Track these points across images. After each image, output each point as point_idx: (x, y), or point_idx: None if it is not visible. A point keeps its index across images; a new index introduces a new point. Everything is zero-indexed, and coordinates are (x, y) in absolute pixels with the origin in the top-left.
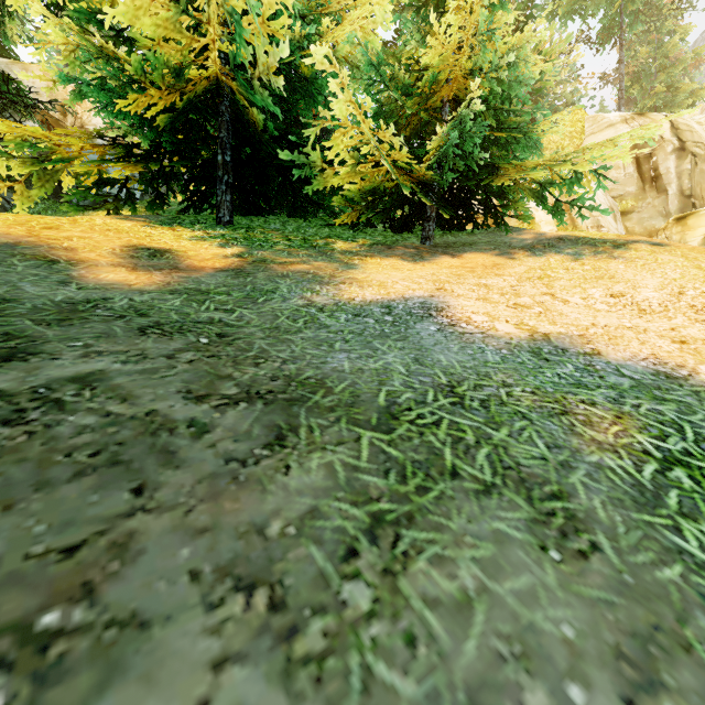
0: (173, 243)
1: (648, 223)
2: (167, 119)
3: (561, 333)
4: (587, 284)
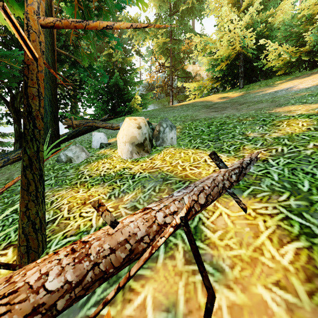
0: (227, 95)
1: None
2: (226, 67)
3: None
4: None
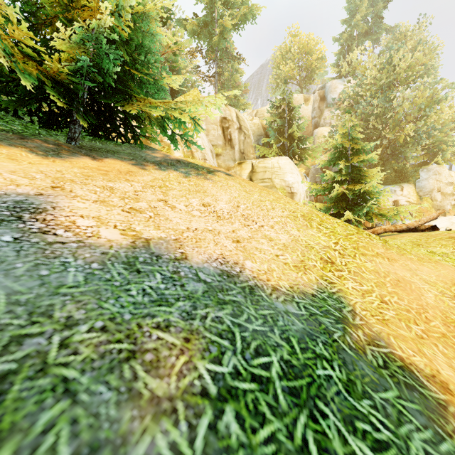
0: None
1: (227, 162)
2: None
3: (161, 238)
4: (190, 195)
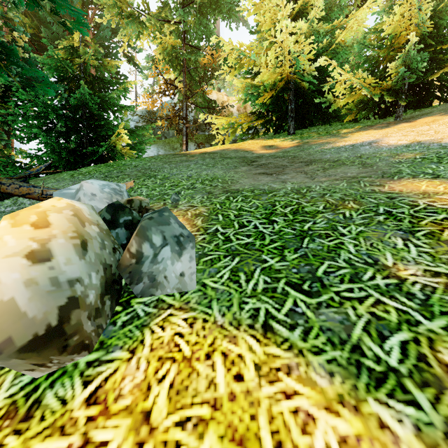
0: (274, 143)
1: None
2: (271, 99)
3: (430, 139)
4: None
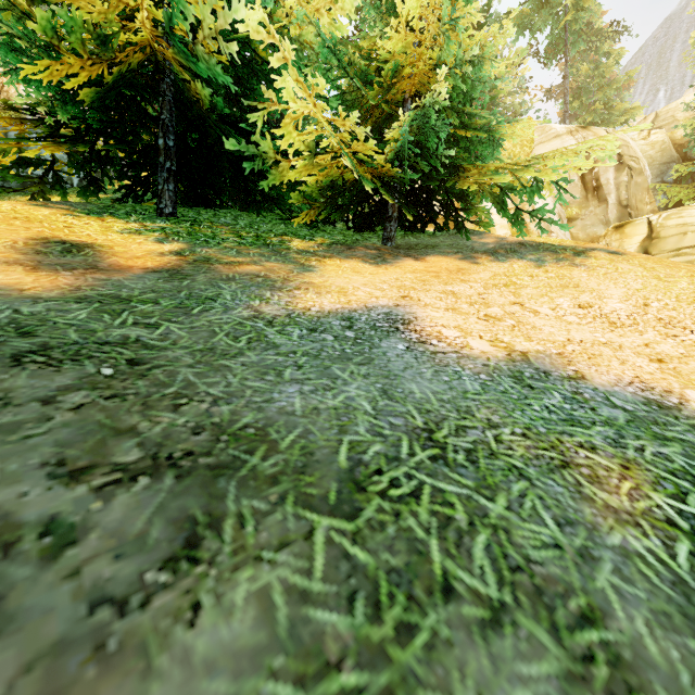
0: (98, 237)
1: (590, 230)
2: (94, 92)
3: (539, 351)
4: (554, 293)
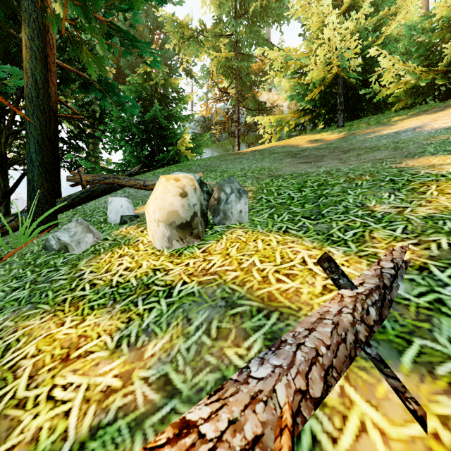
0: (321, 137)
1: None
2: (318, 96)
3: None
4: None
